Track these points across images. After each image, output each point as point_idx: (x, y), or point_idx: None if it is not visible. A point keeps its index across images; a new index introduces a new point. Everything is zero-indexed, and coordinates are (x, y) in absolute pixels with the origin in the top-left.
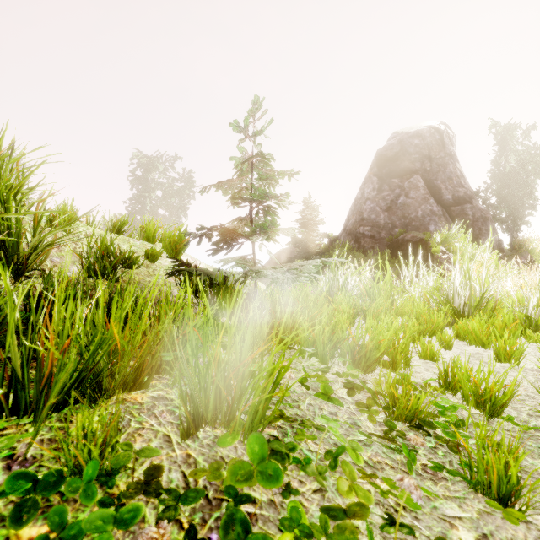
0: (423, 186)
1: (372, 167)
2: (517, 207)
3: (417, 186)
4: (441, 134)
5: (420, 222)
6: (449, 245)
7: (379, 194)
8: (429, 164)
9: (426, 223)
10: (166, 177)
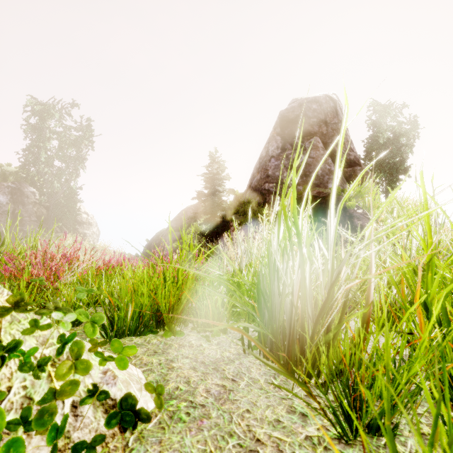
0: (322, 147)
1: (275, 127)
2: (391, 173)
3: (317, 147)
4: (335, 102)
5: (320, 180)
6: (361, 200)
7: (282, 152)
8: (326, 128)
9: (325, 181)
10: (64, 127)
